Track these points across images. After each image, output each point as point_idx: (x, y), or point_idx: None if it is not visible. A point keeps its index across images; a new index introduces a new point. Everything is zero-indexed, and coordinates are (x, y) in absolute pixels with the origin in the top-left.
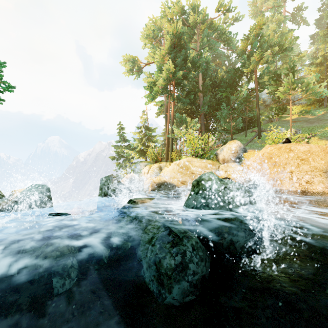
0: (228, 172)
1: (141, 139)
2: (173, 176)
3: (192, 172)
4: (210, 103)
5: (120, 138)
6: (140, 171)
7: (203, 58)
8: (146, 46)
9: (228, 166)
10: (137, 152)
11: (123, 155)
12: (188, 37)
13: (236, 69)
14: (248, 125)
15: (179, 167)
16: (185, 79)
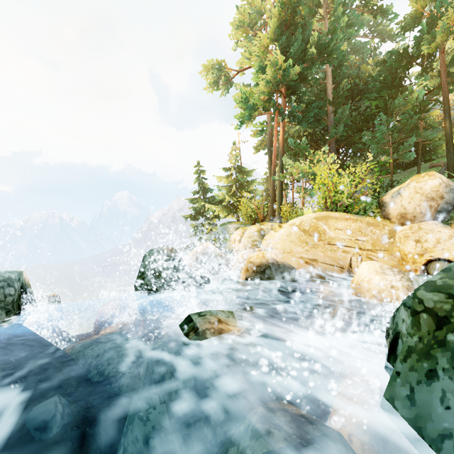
0: (424, 243)
1: (230, 188)
2: (289, 248)
3: (329, 241)
4: (348, 121)
5: (198, 186)
6: (227, 238)
7: (339, 34)
8: (238, 44)
9: (421, 230)
10: (223, 208)
11: (203, 213)
12: (308, 11)
13: (401, 54)
14: (416, 158)
15: (301, 231)
16: (304, 83)
